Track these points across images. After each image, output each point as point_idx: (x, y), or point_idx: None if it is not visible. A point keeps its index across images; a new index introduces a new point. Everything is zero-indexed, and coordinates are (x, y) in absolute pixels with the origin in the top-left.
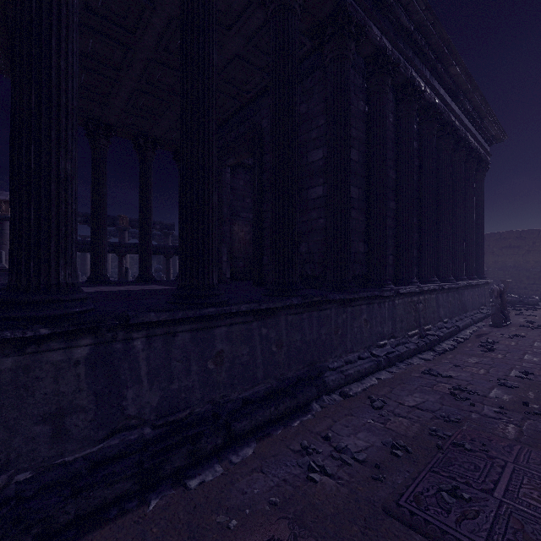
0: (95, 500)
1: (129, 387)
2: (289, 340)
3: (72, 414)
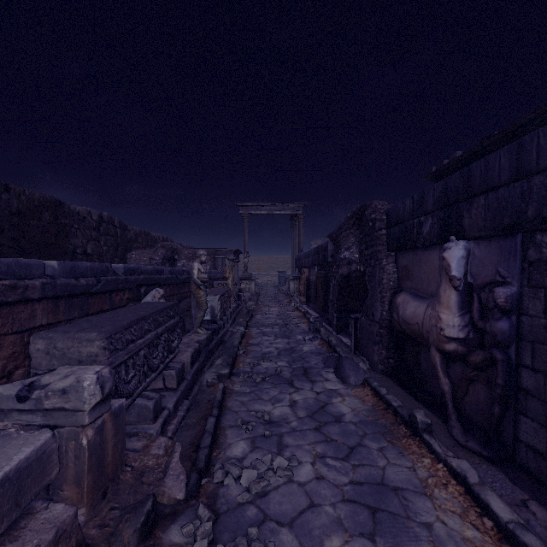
0: None
1: None
2: None
3: None
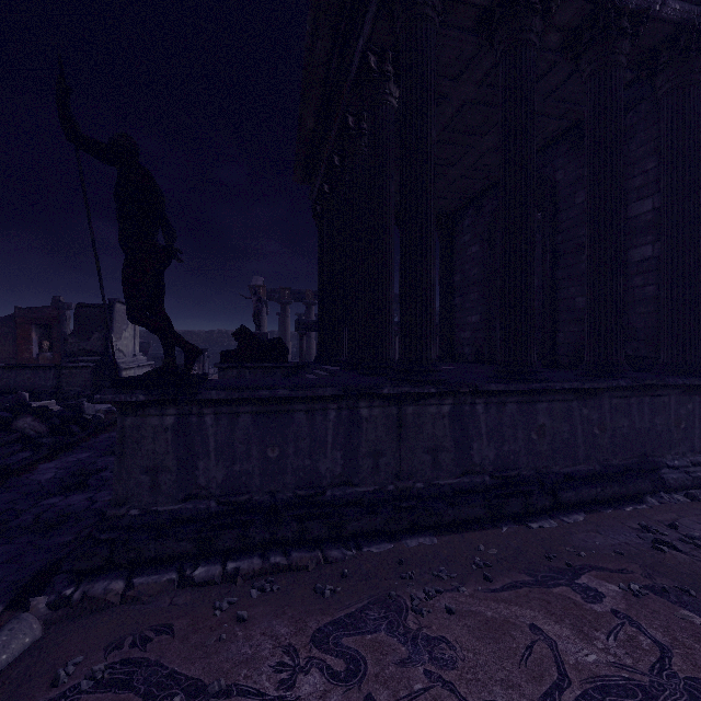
0: (463, 514)
1: (474, 441)
2: (613, 424)
3: (441, 452)
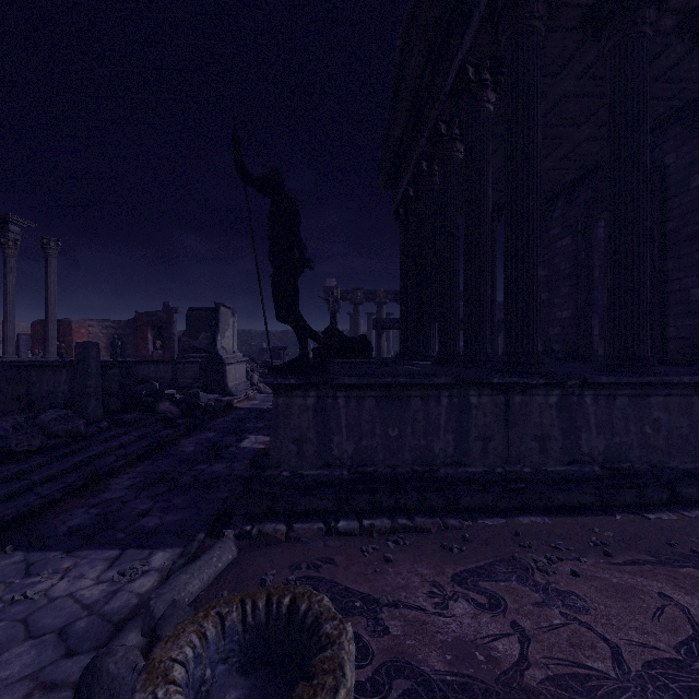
0: (573, 500)
1: (582, 431)
2: None
3: (549, 440)
